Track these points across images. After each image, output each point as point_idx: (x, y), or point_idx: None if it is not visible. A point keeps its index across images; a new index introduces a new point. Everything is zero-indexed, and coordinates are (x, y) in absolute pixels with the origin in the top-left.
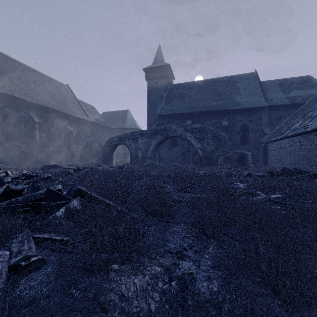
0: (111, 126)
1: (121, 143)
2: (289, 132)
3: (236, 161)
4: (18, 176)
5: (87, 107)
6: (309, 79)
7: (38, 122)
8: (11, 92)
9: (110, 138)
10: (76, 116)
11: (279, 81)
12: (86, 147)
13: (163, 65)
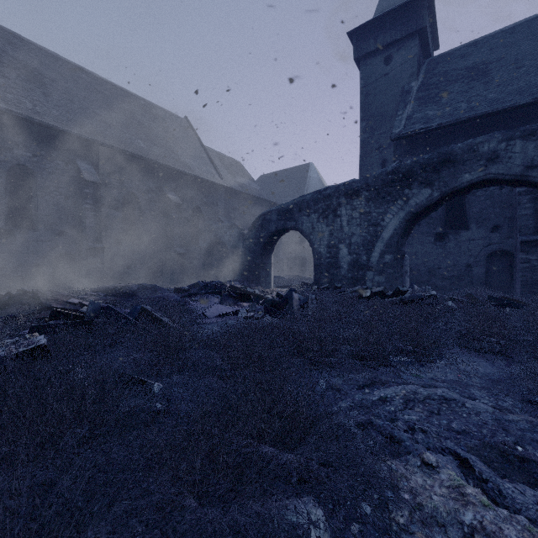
0: (275, 200)
1: (288, 226)
2: None
3: None
4: None
5: (226, 161)
6: None
7: (91, 180)
8: (31, 113)
9: (261, 215)
10: (192, 174)
11: None
12: (215, 244)
13: None
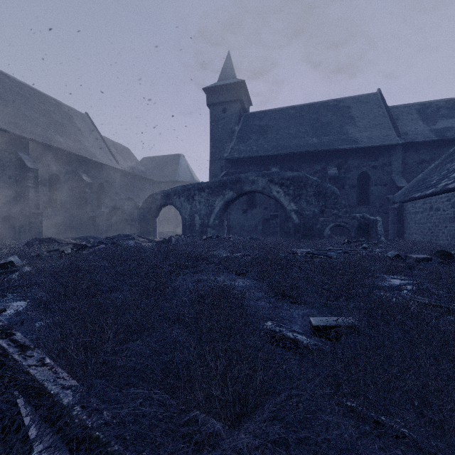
0: (155, 178)
1: (168, 203)
2: (447, 182)
3: (354, 231)
4: None
5: (118, 148)
6: None
7: (32, 168)
8: None
9: (151, 195)
10: (98, 161)
11: (416, 106)
12: (115, 210)
13: (234, 82)
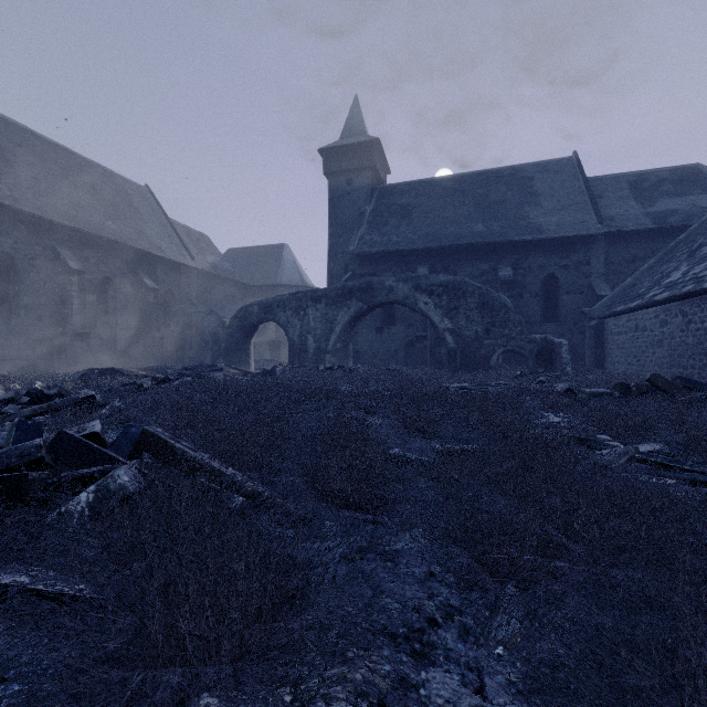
0: (247, 279)
1: (269, 318)
2: (656, 291)
3: (532, 359)
4: (12, 396)
5: (193, 237)
6: (699, 172)
7: (77, 269)
8: (13, 202)
9: (244, 307)
10: (166, 257)
11: (628, 177)
12: (190, 329)
13: (364, 140)
